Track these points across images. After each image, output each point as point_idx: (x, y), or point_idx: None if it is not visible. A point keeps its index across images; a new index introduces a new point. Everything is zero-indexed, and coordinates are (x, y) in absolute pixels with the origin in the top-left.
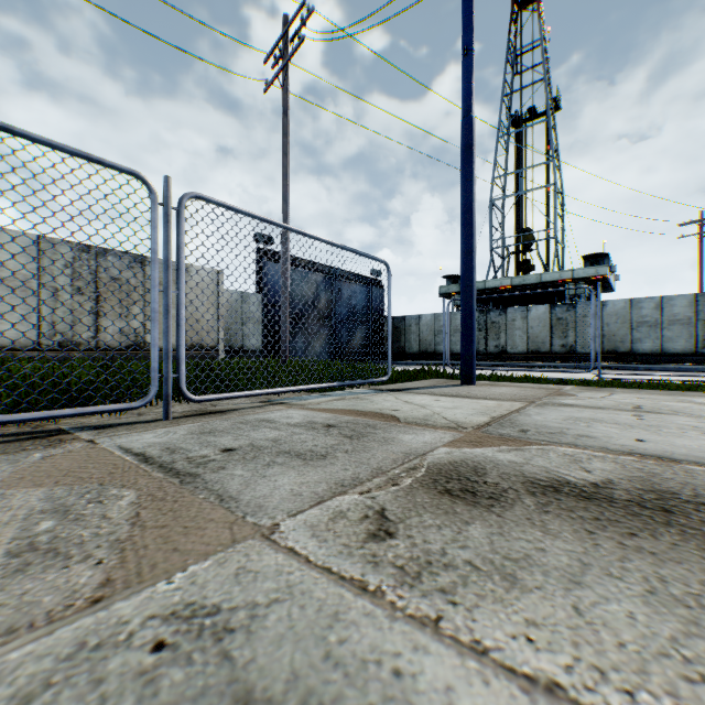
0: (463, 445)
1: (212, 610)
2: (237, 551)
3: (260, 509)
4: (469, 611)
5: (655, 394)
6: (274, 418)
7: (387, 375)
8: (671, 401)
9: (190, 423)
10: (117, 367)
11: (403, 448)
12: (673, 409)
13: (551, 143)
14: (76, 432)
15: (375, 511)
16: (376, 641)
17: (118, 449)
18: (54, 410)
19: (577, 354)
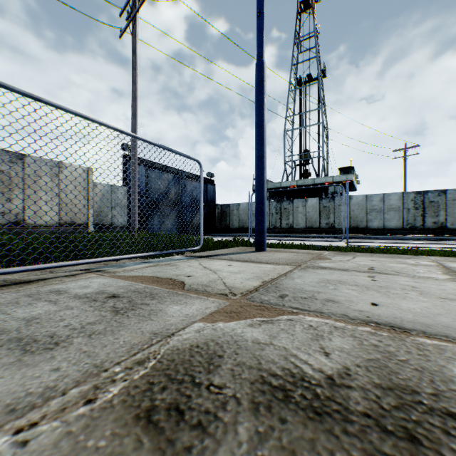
0: (220, 318)
1: None
2: None
3: None
4: None
5: (382, 257)
6: (71, 287)
7: (199, 245)
8: (393, 263)
9: None
10: None
11: (157, 326)
12: (395, 269)
13: (320, 97)
14: None
15: None
16: None
17: None
18: None
19: (335, 229)
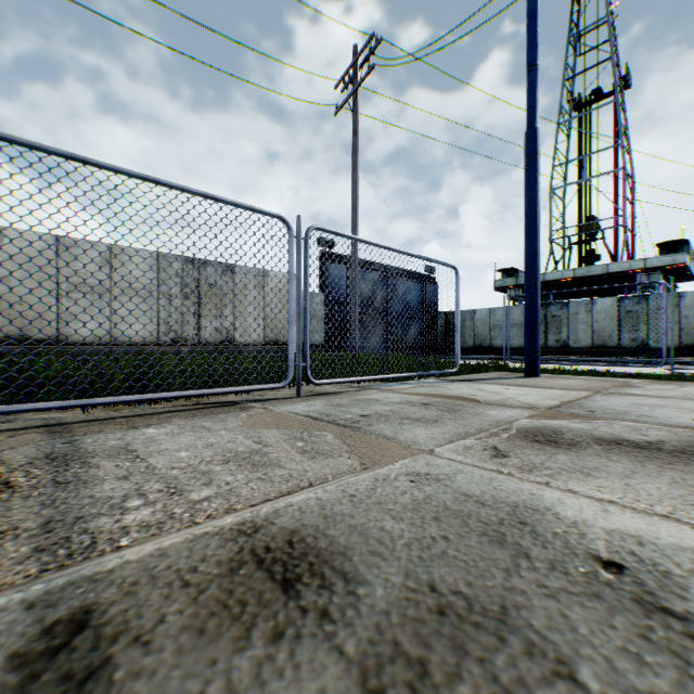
0: (540, 418)
1: (426, 474)
2: (419, 458)
3: (416, 443)
4: (564, 482)
5: None
6: (377, 398)
7: (455, 367)
8: None
9: (317, 400)
10: (225, 359)
11: (493, 419)
12: None
13: (619, 125)
14: (246, 403)
15: (490, 447)
16: (517, 486)
17: (289, 413)
18: (235, 387)
19: (649, 348)
